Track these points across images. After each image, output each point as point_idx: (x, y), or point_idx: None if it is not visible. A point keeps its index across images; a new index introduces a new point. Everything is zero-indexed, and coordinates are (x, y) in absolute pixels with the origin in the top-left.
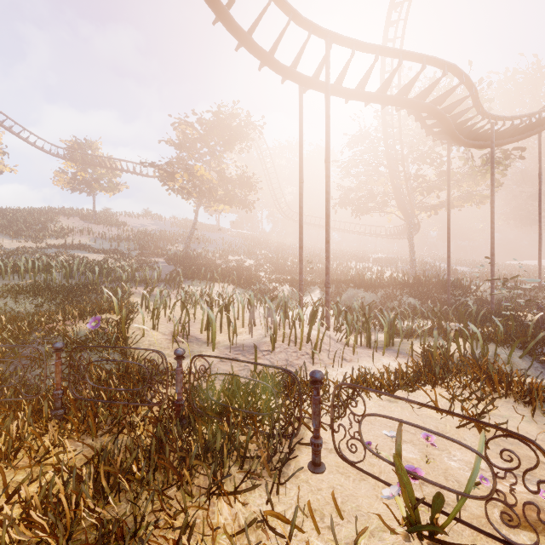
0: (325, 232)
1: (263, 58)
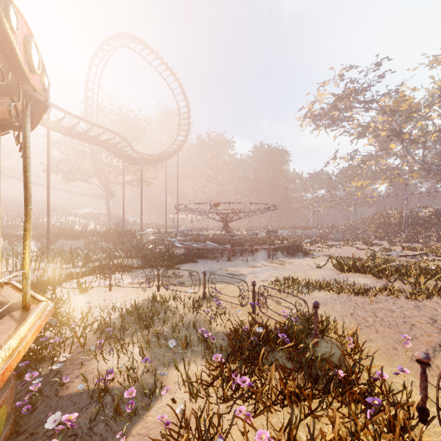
0: (47, 210)
1: None
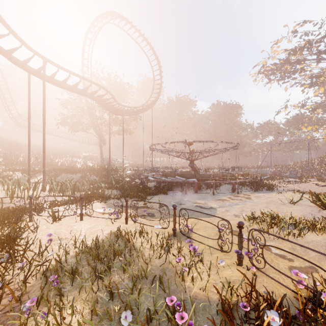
0: (43, 147)
1: (3, 54)
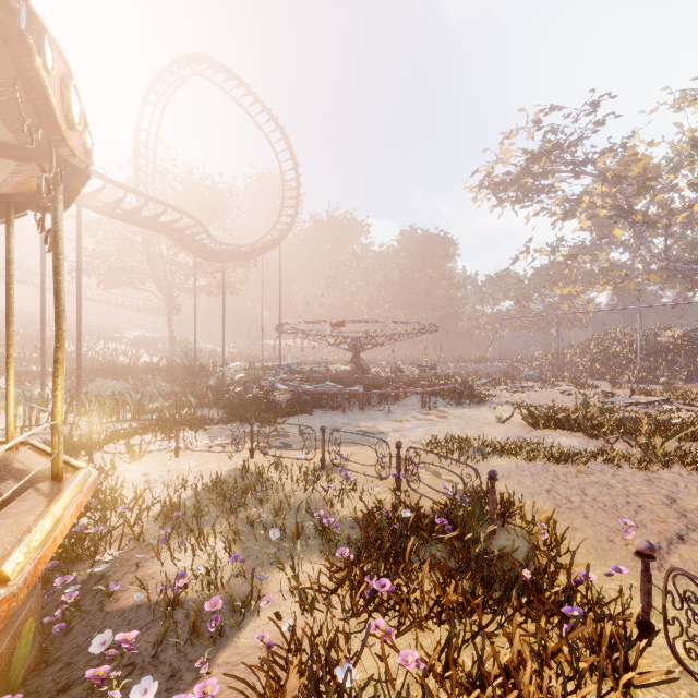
0: (77, 332)
1: None
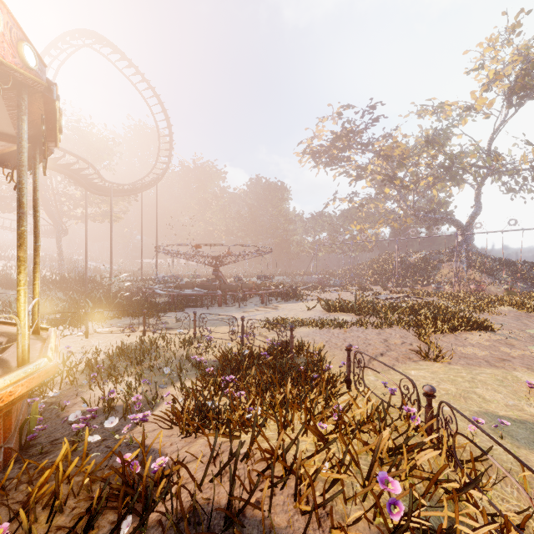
0: None
1: None
